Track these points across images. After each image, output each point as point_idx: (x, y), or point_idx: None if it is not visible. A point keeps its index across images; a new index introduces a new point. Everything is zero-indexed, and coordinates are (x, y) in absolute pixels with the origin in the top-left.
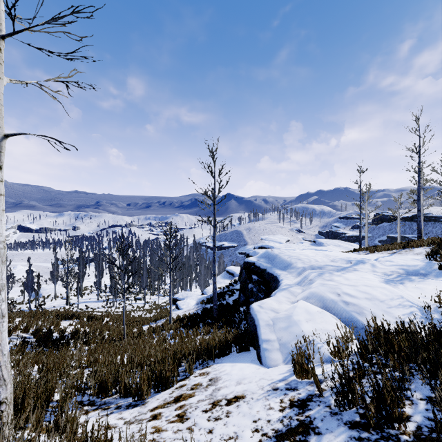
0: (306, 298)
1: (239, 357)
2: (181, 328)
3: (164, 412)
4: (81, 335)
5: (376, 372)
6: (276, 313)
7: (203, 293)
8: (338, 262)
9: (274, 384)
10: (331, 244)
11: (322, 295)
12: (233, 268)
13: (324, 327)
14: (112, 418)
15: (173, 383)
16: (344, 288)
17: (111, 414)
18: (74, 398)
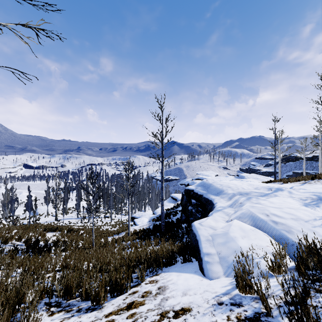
0: (238, 218)
1: (184, 267)
2: (137, 239)
3: (117, 320)
4: (60, 244)
5: (319, 290)
6: (214, 230)
7: (154, 213)
8: (261, 189)
9: (218, 297)
10: (250, 177)
11: (252, 215)
12: (176, 195)
13: (259, 243)
14: (71, 321)
15: (127, 289)
16: (271, 210)
17: (72, 317)
18: (45, 299)
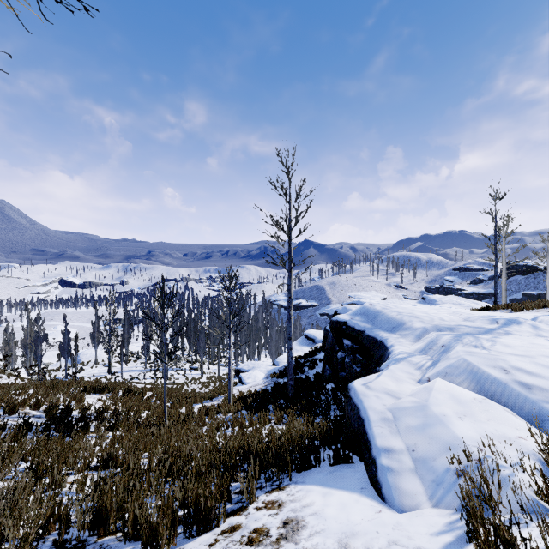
0: (444, 375)
1: (336, 475)
2: (244, 410)
3: None
4: (107, 416)
5: None
6: (396, 399)
7: (274, 363)
8: (477, 321)
9: None
10: (447, 301)
11: (474, 370)
12: (313, 333)
13: (499, 431)
14: None
15: (218, 520)
16: (512, 359)
17: None
18: (55, 532)
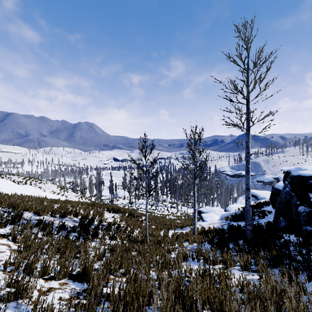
0: None
1: None
2: (206, 243)
3: None
4: (112, 229)
5: None
6: None
7: (225, 210)
8: None
9: None
10: None
11: None
12: (255, 191)
13: None
14: None
15: None
16: None
17: None
18: None
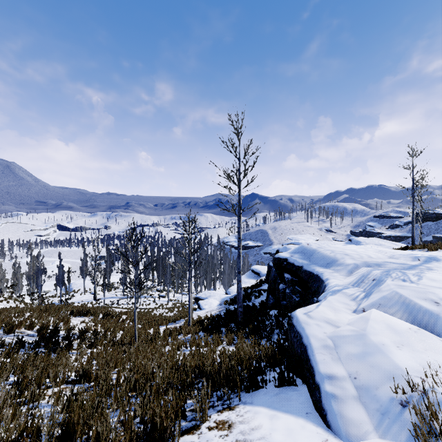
0: (378, 306)
1: (281, 397)
2: (201, 332)
3: None
4: (88, 336)
5: None
6: (335, 328)
7: (227, 292)
8: (400, 258)
9: None
10: (370, 242)
11: (406, 302)
12: (258, 268)
13: (438, 361)
14: None
15: (173, 439)
16: (441, 292)
17: None
18: None
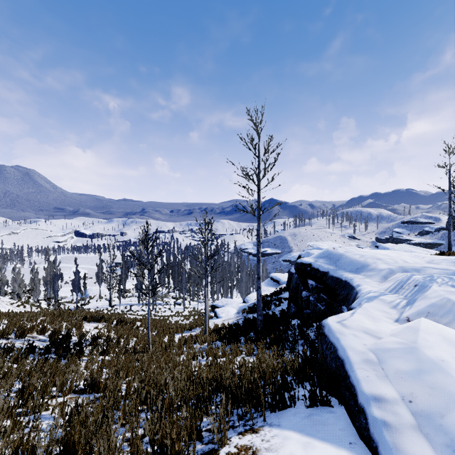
0: (426, 315)
1: (315, 420)
2: (218, 341)
3: None
4: (100, 342)
5: None
6: (376, 339)
7: (244, 300)
8: (441, 263)
9: None
10: (399, 249)
11: None
12: (278, 275)
13: None
14: None
15: None
16: None
17: None
18: None
